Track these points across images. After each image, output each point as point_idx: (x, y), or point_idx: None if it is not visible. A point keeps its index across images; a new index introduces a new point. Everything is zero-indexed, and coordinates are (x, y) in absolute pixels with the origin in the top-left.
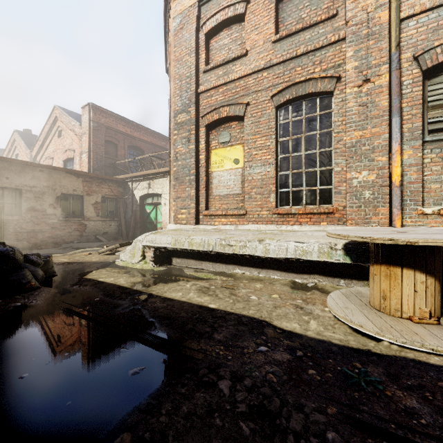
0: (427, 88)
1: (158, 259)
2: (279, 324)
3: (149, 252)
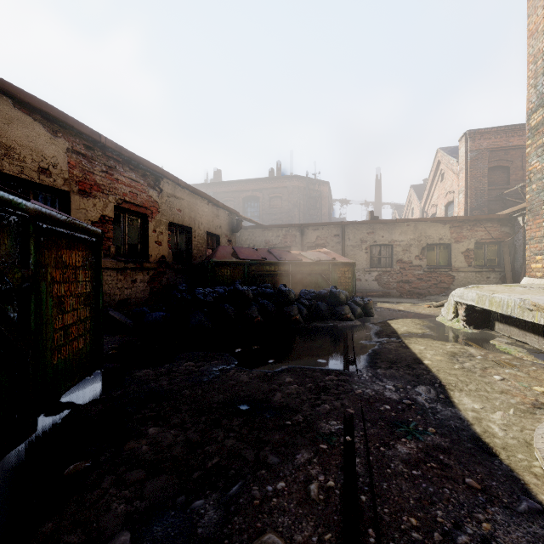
0: None
1: (473, 319)
2: (458, 396)
3: (460, 310)
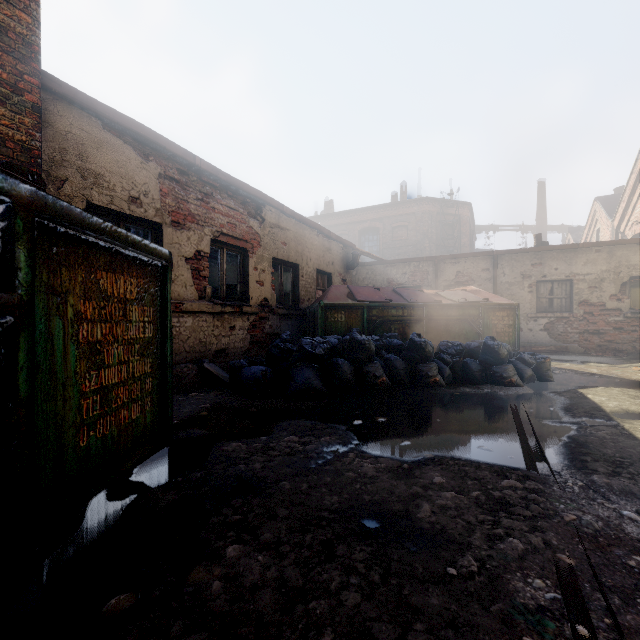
0: None
1: None
2: None
3: None
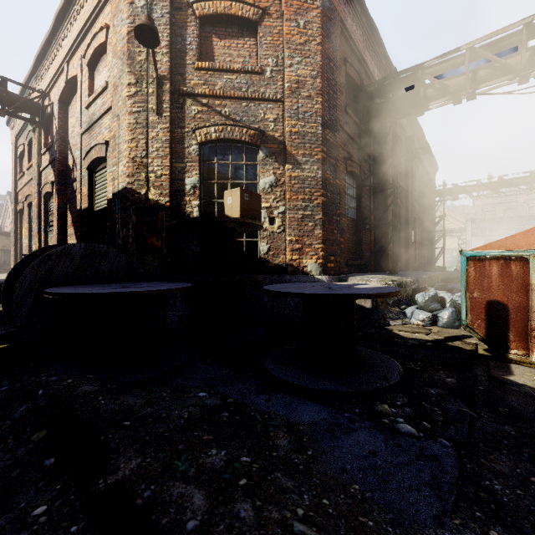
0: (49, 205)
1: None
2: None
3: None
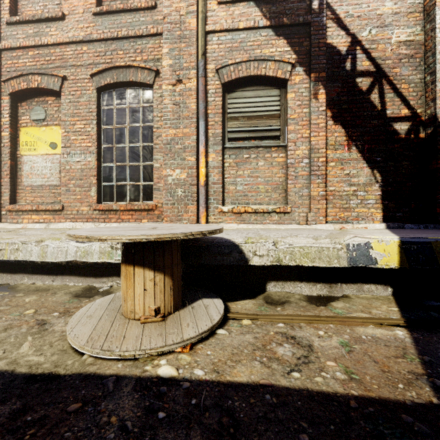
0: (227, 100)
1: None
2: None
3: None
